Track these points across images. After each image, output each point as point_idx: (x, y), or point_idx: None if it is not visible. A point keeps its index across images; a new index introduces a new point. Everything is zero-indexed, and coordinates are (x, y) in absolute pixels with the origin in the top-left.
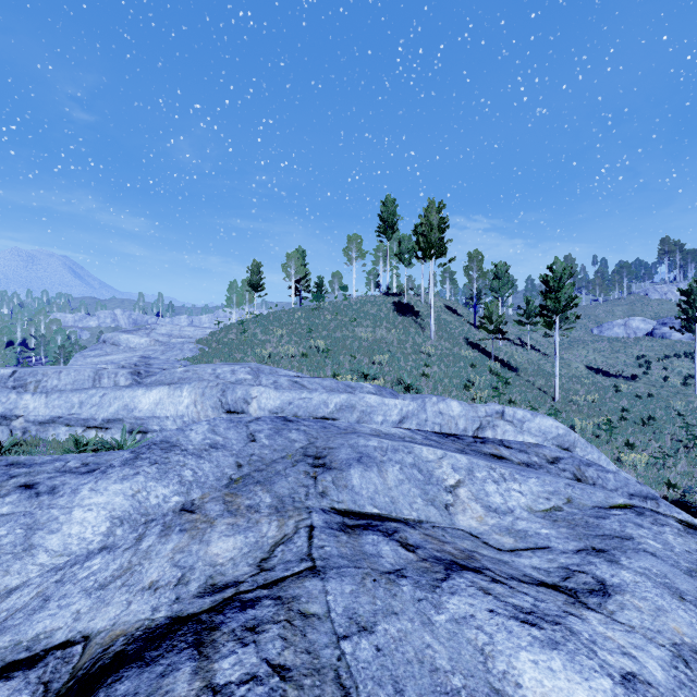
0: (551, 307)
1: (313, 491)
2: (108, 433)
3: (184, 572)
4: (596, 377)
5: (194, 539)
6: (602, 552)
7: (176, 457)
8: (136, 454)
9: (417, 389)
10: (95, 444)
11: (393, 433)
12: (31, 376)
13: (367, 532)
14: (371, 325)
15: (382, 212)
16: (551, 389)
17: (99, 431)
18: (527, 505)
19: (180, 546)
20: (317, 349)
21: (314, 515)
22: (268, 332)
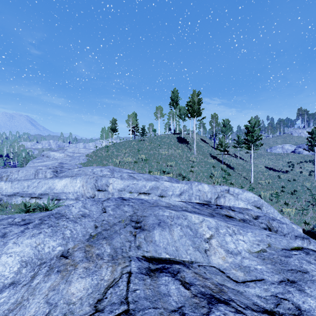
0: (249, 140)
1: (133, 245)
2: (41, 200)
3: (50, 309)
4: (269, 171)
5: (63, 279)
6: (294, 283)
7: (63, 223)
8: (41, 221)
9: (188, 178)
10: (34, 206)
11: (177, 205)
12: (4, 173)
13: (162, 274)
14: (167, 147)
15: (172, 96)
16: (249, 177)
17: (37, 199)
18: (248, 249)
19: (54, 284)
20: (141, 159)
21: (132, 263)
22: (119, 151)
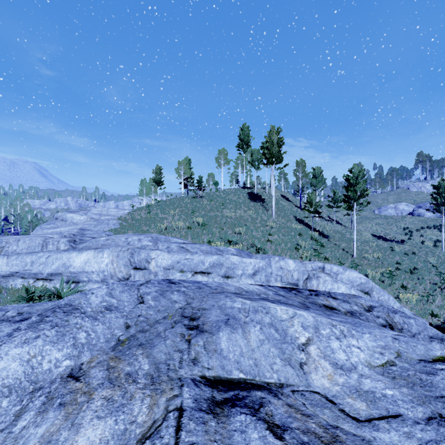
0: (351, 196)
1: (186, 357)
2: (51, 283)
3: None
4: (378, 241)
5: (67, 421)
6: None
7: (75, 320)
8: (42, 317)
9: (264, 250)
10: (40, 292)
11: (252, 291)
12: None
13: (235, 409)
14: (234, 207)
15: (241, 134)
16: (350, 249)
17: (45, 282)
18: (366, 361)
19: (50, 431)
20: (198, 223)
21: (185, 391)
22: (165, 212)
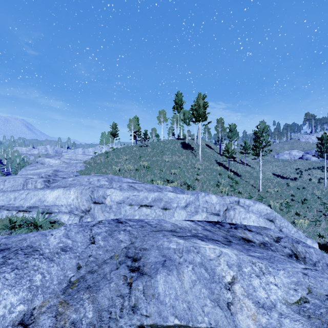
0: (258, 146)
1: (126, 304)
2: (30, 214)
3: None
4: (277, 179)
5: None
6: None
7: (33, 262)
8: (5, 259)
9: (193, 187)
10: (21, 221)
11: (184, 227)
12: None
13: None
14: (170, 154)
15: (176, 99)
16: (257, 185)
17: (25, 213)
18: (283, 298)
19: None
20: (143, 166)
21: None
22: (119, 158)
